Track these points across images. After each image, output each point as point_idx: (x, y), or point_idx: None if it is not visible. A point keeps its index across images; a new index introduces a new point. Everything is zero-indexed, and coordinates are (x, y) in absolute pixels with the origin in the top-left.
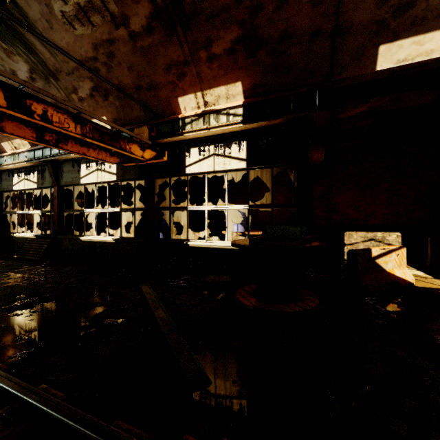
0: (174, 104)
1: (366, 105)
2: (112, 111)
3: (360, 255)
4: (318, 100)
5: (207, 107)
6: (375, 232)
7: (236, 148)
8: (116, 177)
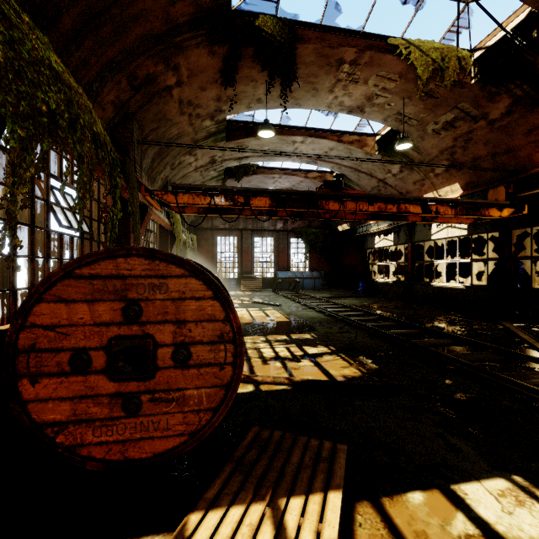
0: (536, 158)
1: None
2: (464, 178)
3: None
4: None
5: None
6: None
7: None
8: (467, 232)
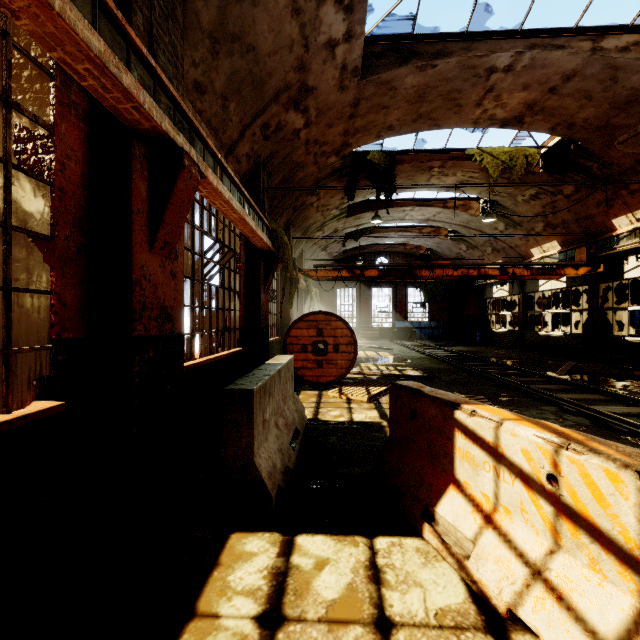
0: (609, 224)
1: None
2: (560, 237)
3: None
4: None
5: (639, 222)
6: None
7: None
8: (565, 285)
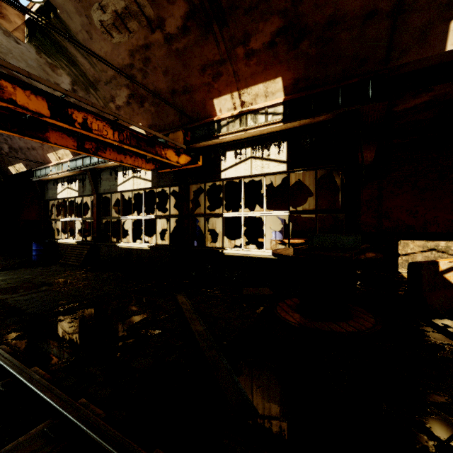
0: (209, 106)
1: (428, 94)
2: (147, 118)
3: (425, 268)
4: (372, 91)
5: (244, 107)
6: (437, 240)
7: (276, 149)
8: (151, 184)
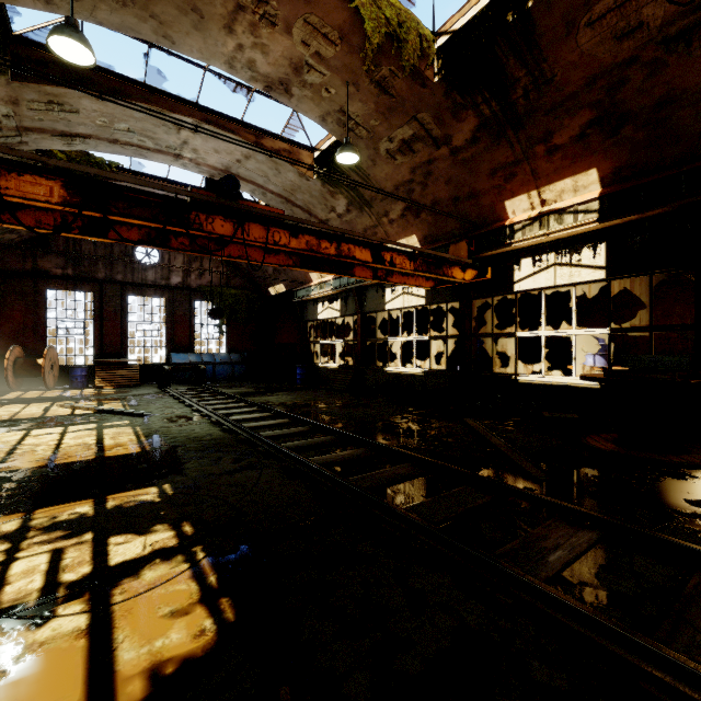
0: (499, 209)
1: None
2: (423, 228)
3: None
4: None
5: (545, 206)
6: None
7: (589, 253)
8: (425, 301)
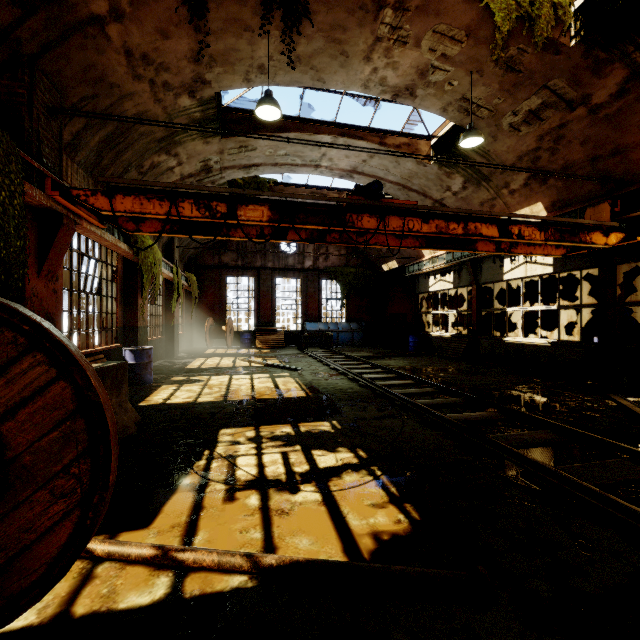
0: None
1: None
2: (550, 194)
3: None
4: None
5: None
6: None
7: None
8: (552, 269)
